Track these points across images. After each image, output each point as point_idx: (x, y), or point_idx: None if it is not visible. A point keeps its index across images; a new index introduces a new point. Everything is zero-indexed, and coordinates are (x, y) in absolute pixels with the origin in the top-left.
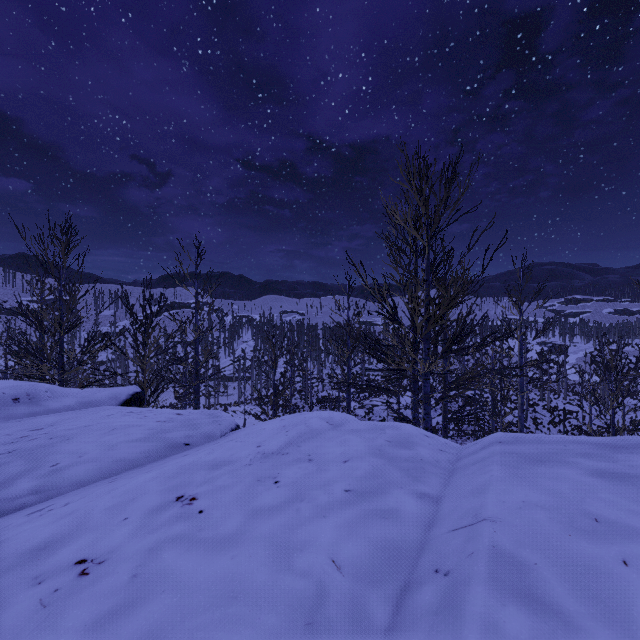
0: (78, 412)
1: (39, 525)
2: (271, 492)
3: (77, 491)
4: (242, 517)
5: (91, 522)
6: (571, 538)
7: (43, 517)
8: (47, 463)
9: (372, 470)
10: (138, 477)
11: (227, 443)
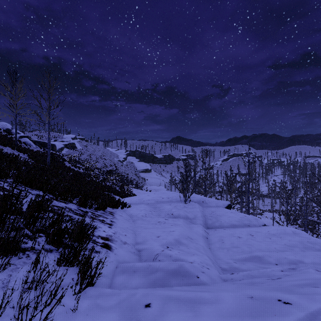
0: (218, 208)
1: (228, 231)
2: (268, 239)
3: (227, 228)
4: (262, 240)
5: (236, 233)
6: (312, 256)
7: (227, 230)
8: (219, 221)
9: (294, 244)
10: (241, 229)
11: (260, 228)
